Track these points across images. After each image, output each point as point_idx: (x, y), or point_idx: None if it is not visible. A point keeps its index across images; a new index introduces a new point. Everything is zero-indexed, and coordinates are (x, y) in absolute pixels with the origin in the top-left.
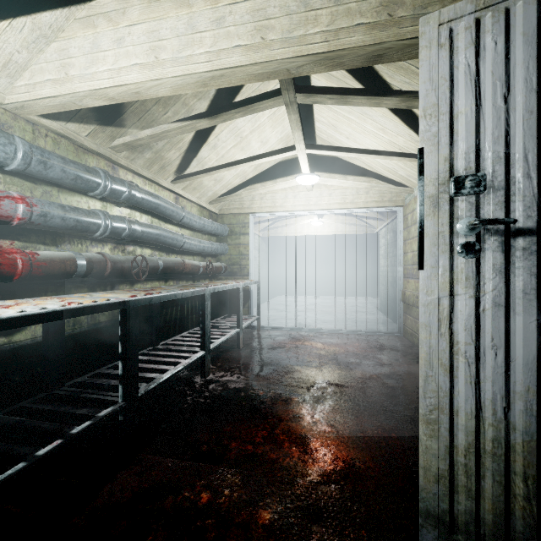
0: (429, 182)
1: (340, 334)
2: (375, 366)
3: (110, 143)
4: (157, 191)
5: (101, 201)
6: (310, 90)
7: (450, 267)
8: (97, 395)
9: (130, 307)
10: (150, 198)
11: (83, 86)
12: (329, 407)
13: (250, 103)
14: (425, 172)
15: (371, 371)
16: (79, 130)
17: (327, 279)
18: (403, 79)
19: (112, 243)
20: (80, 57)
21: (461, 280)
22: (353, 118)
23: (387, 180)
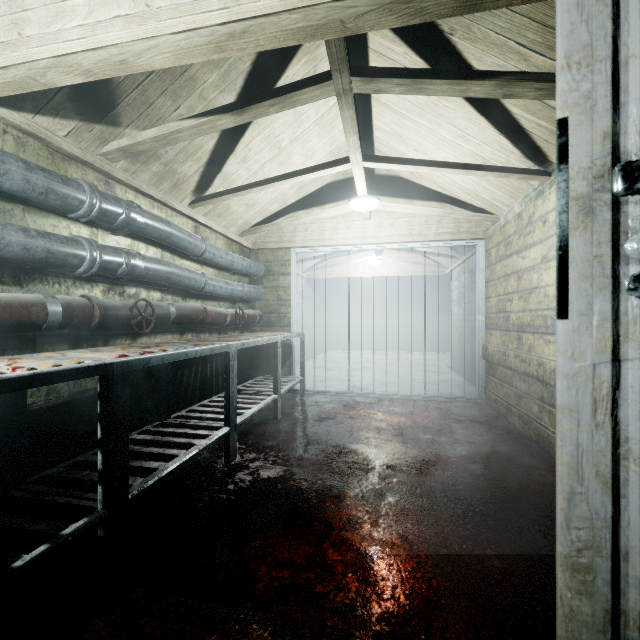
0: (577, 173)
1: (405, 400)
2: (454, 444)
3: (100, 148)
4: (170, 217)
5: (88, 227)
6: (371, 72)
7: (613, 314)
8: (69, 497)
9: (114, 372)
10: (158, 224)
11: (43, 51)
12: (396, 506)
13: (289, 92)
14: (569, 157)
15: (449, 452)
16: (53, 127)
17: (386, 330)
18: (496, 61)
19: (104, 284)
20: (39, 8)
21: (633, 335)
22: (424, 123)
23: (465, 205)
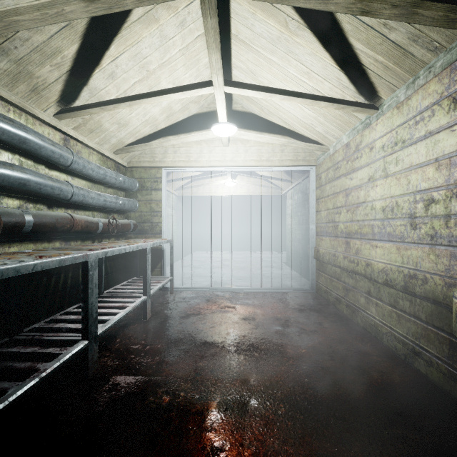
0: None
1: (256, 293)
2: (301, 335)
3: None
4: (31, 124)
5: None
6: None
7: None
8: None
9: None
10: (7, 125)
11: None
12: (261, 419)
13: None
14: None
15: (298, 343)
16: None
17: (238, 236)
18: None
19: None
20: None
21: None
22: (276, 60)
23: (302, 138)
